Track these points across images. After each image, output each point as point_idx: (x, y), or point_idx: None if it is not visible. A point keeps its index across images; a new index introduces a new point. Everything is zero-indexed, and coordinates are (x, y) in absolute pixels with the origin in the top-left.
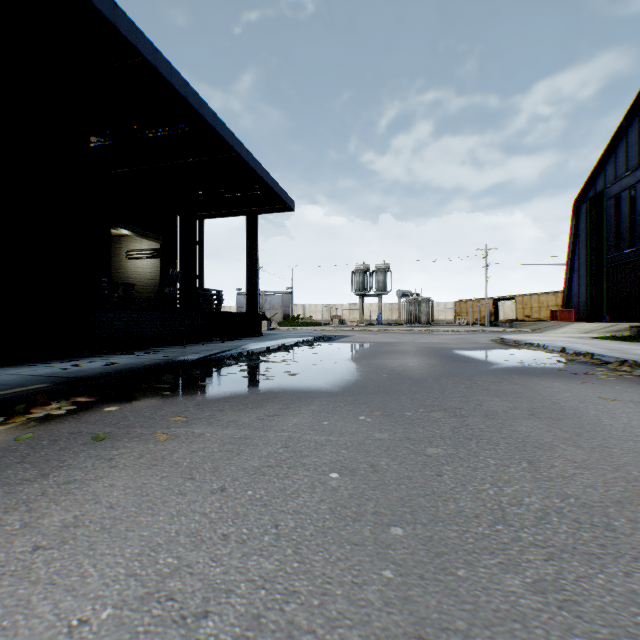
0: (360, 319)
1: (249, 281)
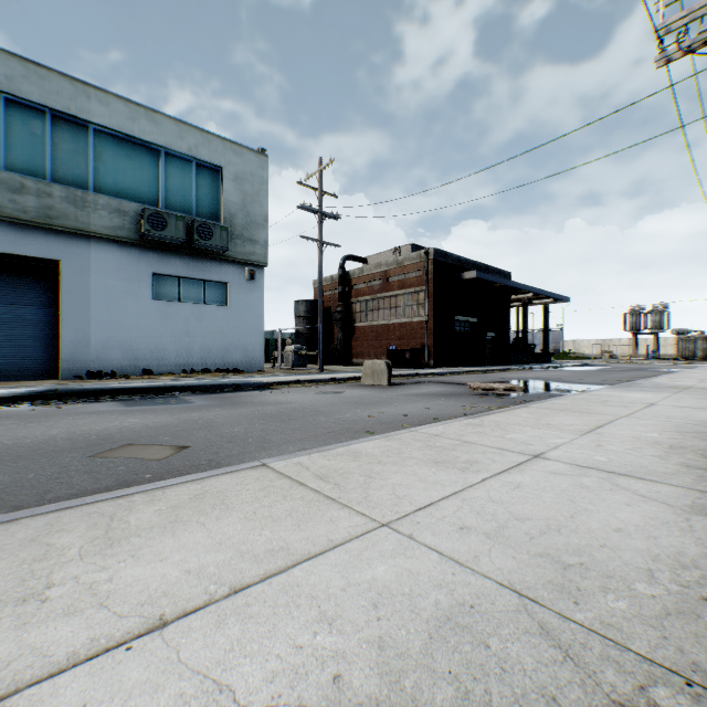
0: (631, 354)
1: (544, 337)
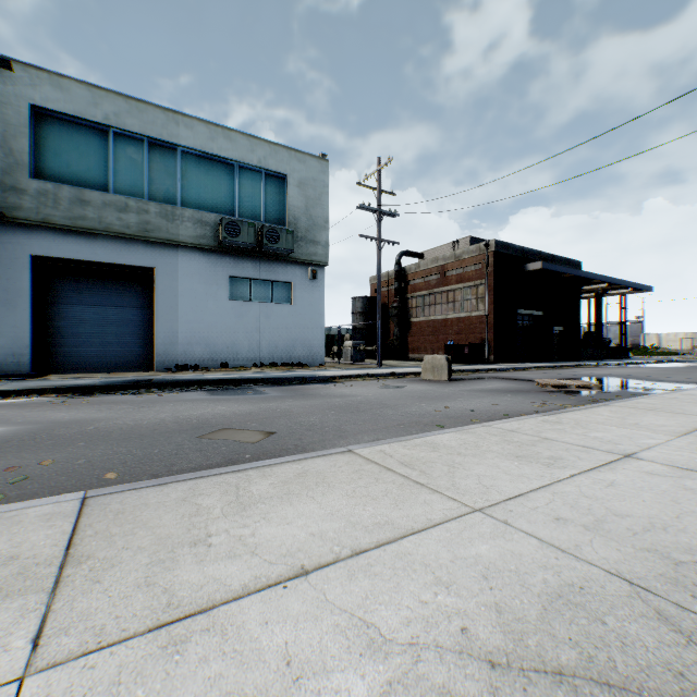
0: None
1: (620, 330)
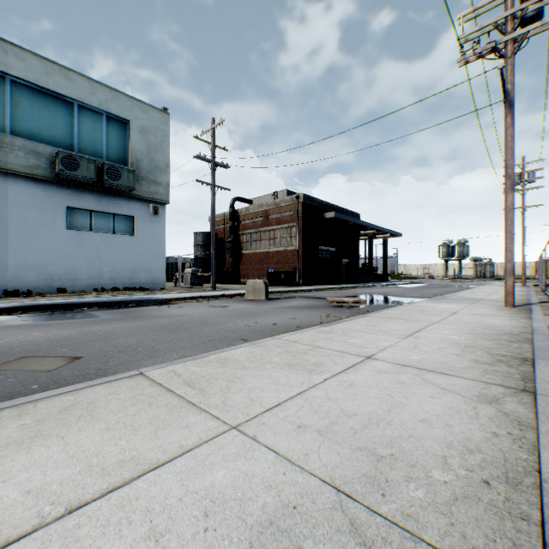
0: (444, 275)
1: (384, 262)
